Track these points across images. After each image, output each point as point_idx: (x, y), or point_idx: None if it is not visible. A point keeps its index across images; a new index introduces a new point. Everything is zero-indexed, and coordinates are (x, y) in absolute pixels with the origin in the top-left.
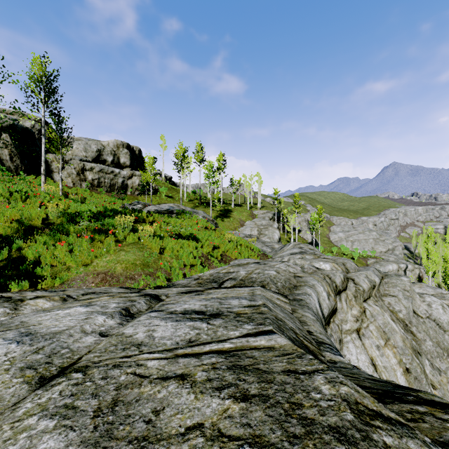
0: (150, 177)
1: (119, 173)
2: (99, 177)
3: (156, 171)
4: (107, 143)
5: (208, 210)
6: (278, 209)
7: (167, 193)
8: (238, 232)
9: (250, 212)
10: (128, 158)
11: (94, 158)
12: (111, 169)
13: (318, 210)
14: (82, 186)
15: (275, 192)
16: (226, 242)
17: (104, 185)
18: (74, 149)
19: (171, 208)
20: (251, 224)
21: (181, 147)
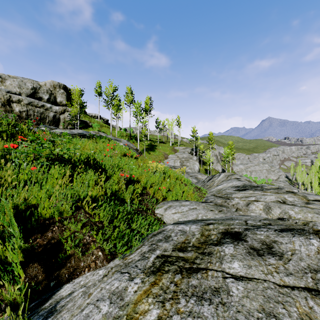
0: (77, 109)
1: (50, 108)
2: (28, 110)
3: (95, 114)
4: (44, 83)
5: (137, 145)
6: (195, 145)
7: (100, 129)
8: (163, 163)
9: (172, 147)
10: (64, 97)
11: (28, 94)
12: (41, 103)
13: (229, 146)
14: (7, 117)
15: (193, 131)
16: (150, 173)
17: (34, 118)
18: (7, 85)
19: (85, 132)
20: (174, 157)
21: (111, 86)
